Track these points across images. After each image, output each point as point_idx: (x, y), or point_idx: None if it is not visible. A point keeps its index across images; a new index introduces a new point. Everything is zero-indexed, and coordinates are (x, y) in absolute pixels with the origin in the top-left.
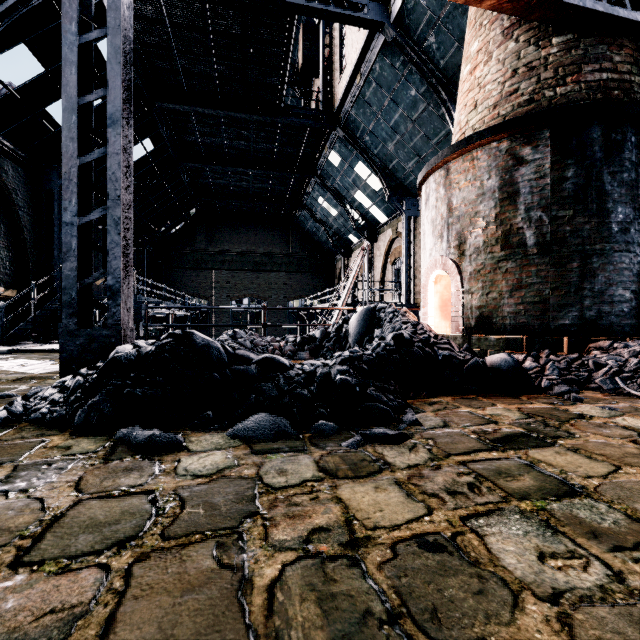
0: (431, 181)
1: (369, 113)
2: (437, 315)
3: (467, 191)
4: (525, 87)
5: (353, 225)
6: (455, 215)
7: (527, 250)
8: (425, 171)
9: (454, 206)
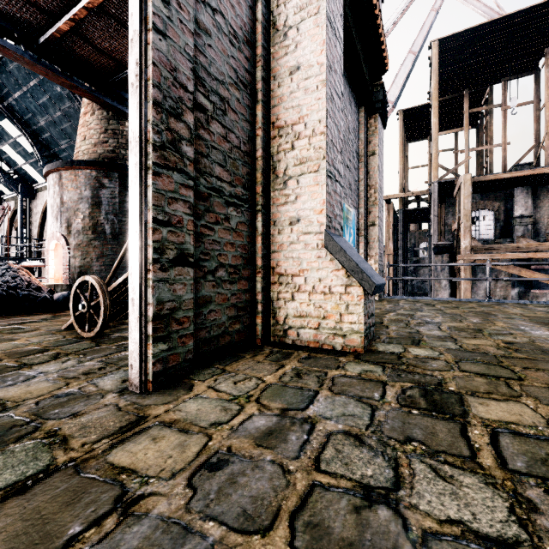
0: (51, 178)
1: (14, 82)
2: (58, 271)
3: (73, 194)
4: (111, 142)
5: (2, 177)
6: (65, 207)
7: (107, 236)
8: (46, 170)
9: (65, 201)
